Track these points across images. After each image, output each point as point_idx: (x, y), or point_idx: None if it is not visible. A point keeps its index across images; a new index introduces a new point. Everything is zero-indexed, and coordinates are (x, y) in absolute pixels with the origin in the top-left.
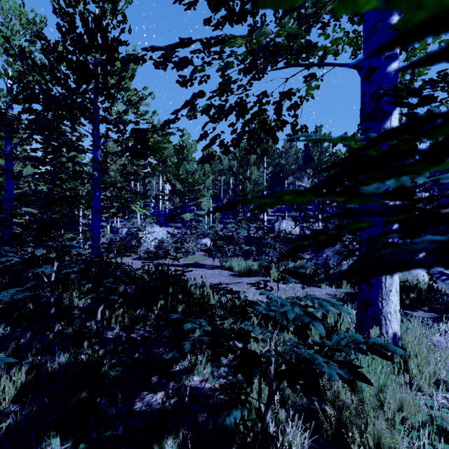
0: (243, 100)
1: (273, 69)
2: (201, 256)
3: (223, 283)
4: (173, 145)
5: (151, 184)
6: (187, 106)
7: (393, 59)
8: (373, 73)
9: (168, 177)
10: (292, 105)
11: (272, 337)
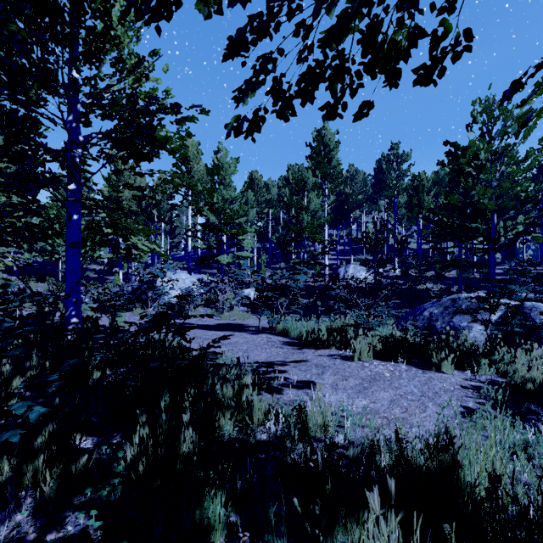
0: None
1: None
2: (242, 312)
3: (275, 361)
4: (205, 164)
5: (181, 221)
6: None
7: None
8: None
9: (198, 207)
10: None
11: None
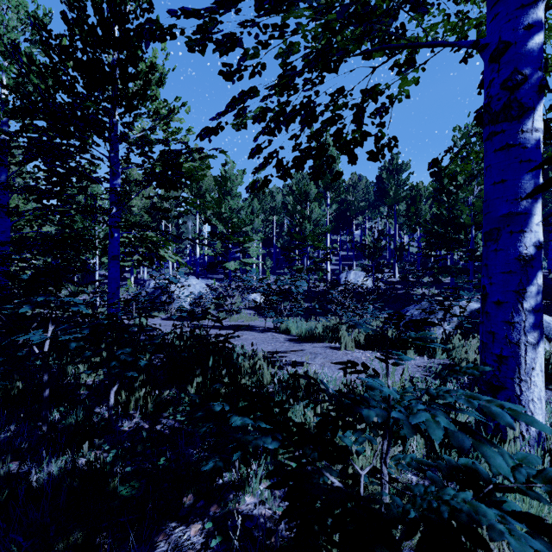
0: (312, 101)
1: (356, 54)
2: (249, 315)
3: (279, 350)
4: (214, 176)
5: (187, 226)
6: (234, 105)
7: (537, 30)
8: (506, 51)
9: (207, 217)
10: (377, 109)
11: (385, 459)
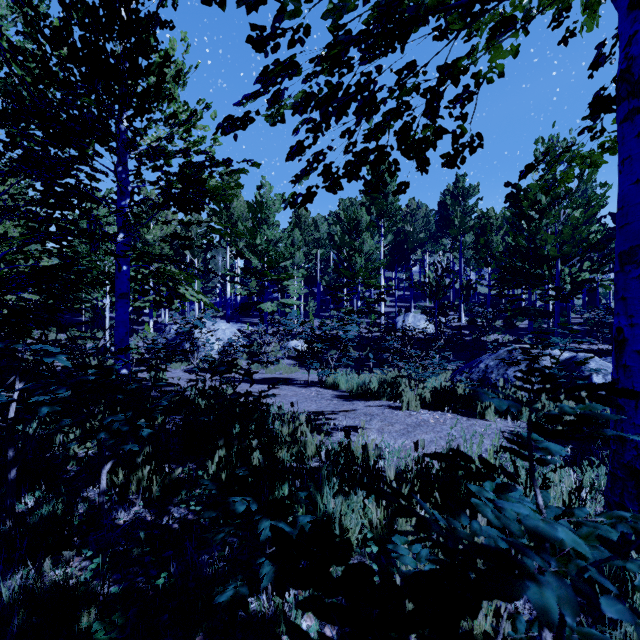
0: (372, 80)
1: (433, 12)
2: (289, 366)
3: (325, 410)
4: (247, 201)
5: (216, 262)
6: (267, 79)
7: None
8: None
9: (239, 249)
10: (458, 95)
11: None
